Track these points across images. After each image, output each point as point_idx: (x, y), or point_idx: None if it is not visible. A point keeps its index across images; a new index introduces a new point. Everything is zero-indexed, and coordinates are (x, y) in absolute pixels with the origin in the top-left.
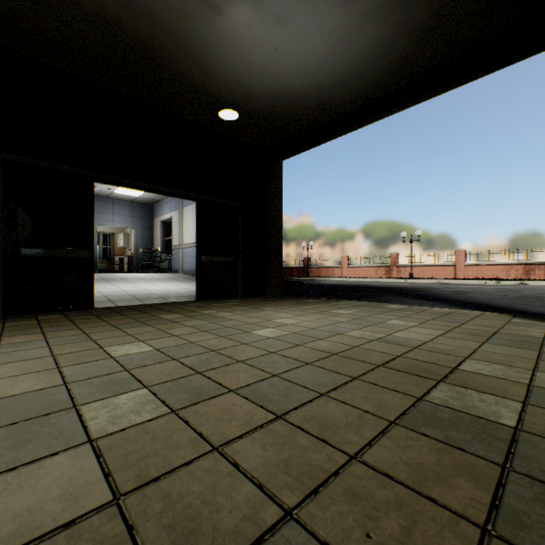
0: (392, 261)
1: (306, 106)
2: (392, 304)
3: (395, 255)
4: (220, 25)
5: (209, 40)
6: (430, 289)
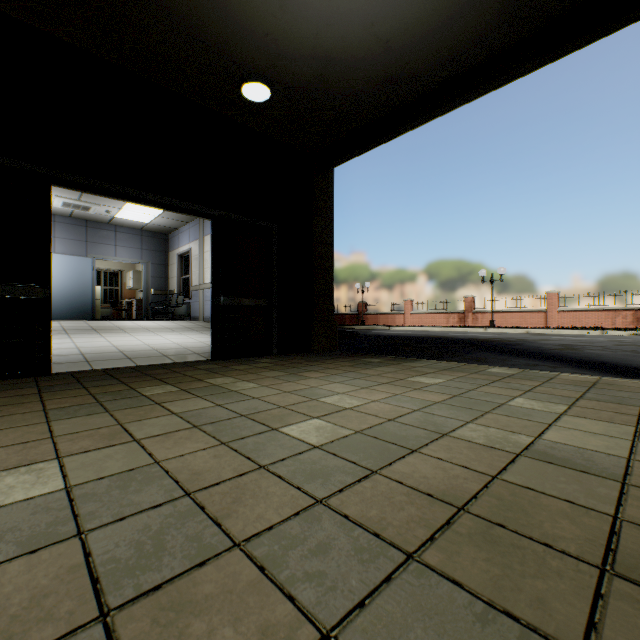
0: (466, 306)
1: (369, 78)
2: (495, 366)
3: (471, 298)
4: None
5: None
6: (526, 342)
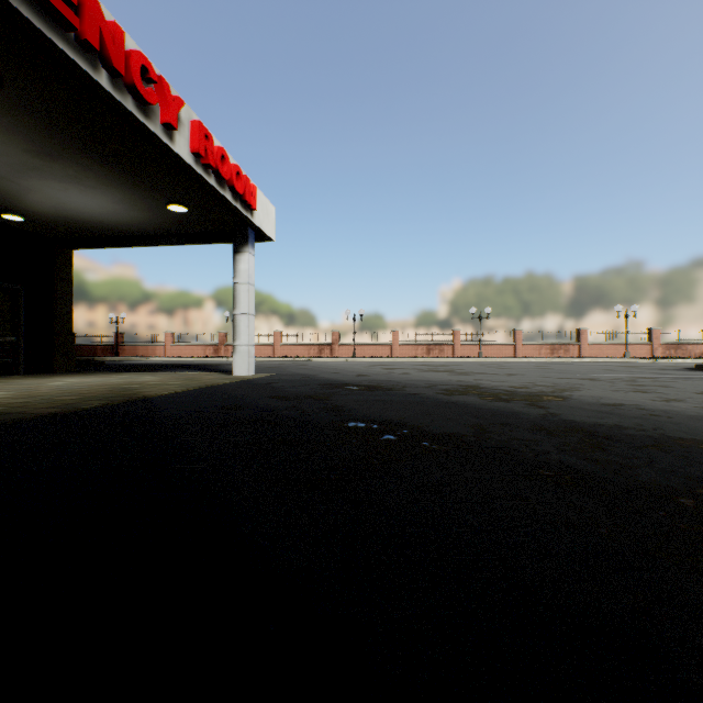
0: (221, 340)
1: (95, 226)
2: (166, 372)
3: (224, 333)
4: (17, 187)
5: (5, 188)
6: (226, 365)
